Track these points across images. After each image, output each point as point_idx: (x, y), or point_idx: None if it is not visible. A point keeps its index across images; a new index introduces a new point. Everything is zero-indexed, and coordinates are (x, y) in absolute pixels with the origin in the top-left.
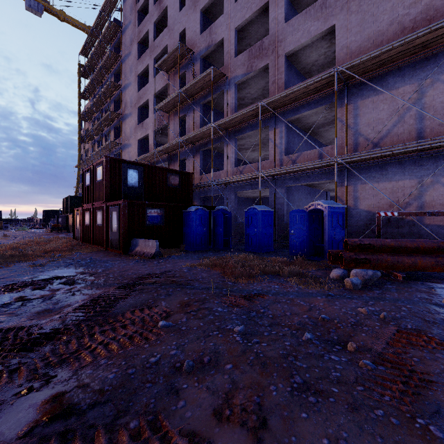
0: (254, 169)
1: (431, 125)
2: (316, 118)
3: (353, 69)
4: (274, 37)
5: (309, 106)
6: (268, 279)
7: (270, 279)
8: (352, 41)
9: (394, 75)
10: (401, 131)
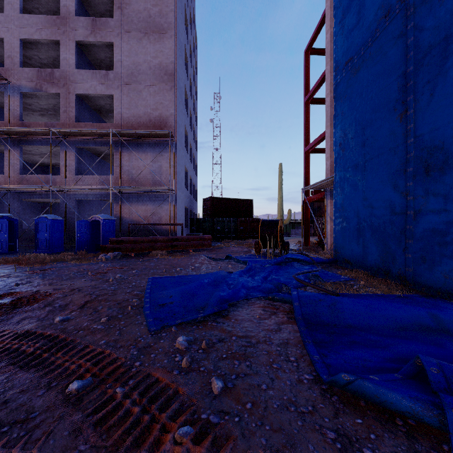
0: (44, 183)
1: (162, 177)
2: (104, 150)
3: (123, 133)
4: (65, 74)
5: (96, 143)
6: (56, 263)
7: (58, 263)
8: (124, 112)
9: (146, 144)
10: (149, 177)
